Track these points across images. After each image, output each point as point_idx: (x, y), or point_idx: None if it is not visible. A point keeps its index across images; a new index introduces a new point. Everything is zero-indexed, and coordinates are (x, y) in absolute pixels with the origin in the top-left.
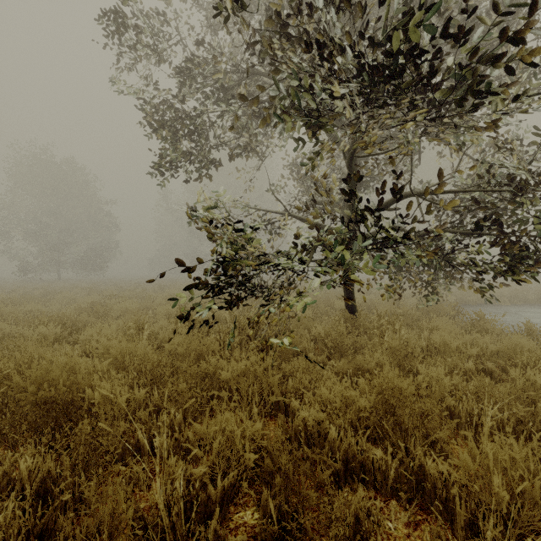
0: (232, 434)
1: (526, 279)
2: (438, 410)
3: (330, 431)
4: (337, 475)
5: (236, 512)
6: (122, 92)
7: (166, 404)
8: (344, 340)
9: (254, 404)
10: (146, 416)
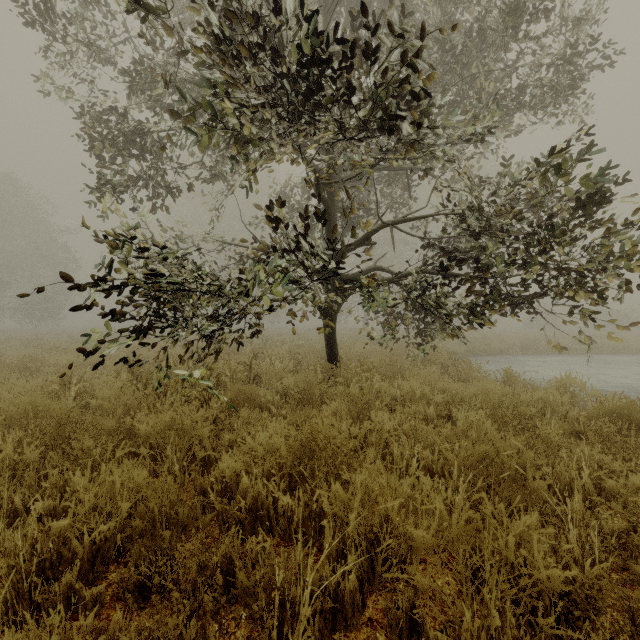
0: (114, 486)
1: (485, 321)
2: (346, 449)
3: (243, 480)
4: (241, 524)
5: (115, 571)
6: (46, 94)
7: (68, 465)
8: (314, 391)
9: (175, 460)
10: (33, 478)
